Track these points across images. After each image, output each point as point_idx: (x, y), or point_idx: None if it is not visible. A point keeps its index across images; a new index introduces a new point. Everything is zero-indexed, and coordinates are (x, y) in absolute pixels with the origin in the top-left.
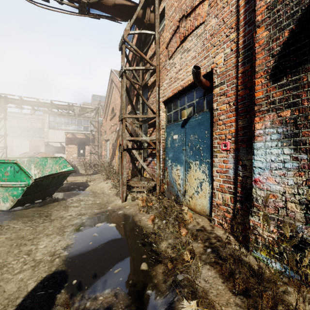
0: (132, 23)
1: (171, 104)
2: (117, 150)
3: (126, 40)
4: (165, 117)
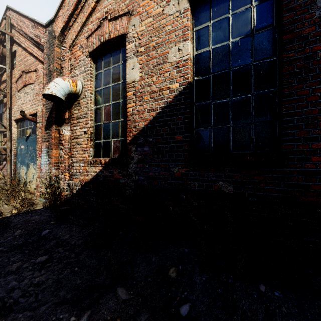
0: None
1: (20, 123)
2: None
3: None
4: (17, 132)
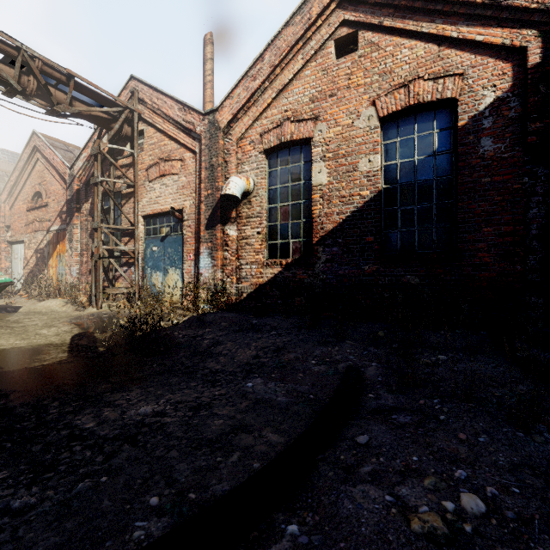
0: (110, 137)
1: (150, 220)
2: (57, 260)
3: (102, 151)
4: (144, 230)
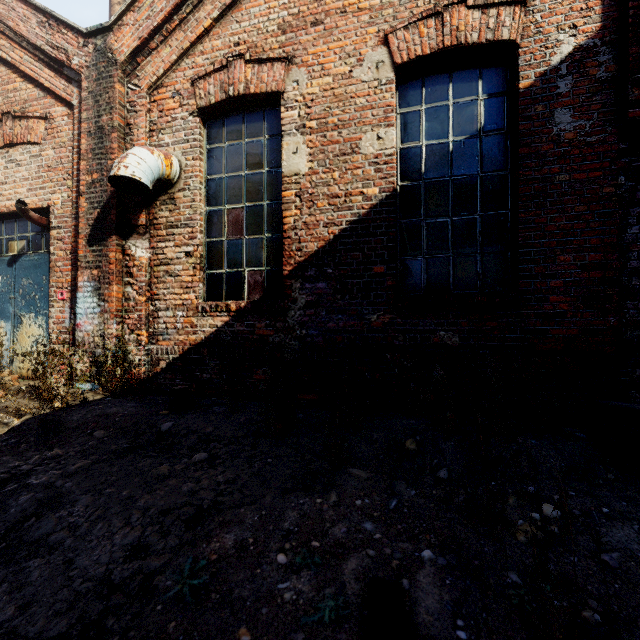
0: None
1: None
2: None
3: None
4: None
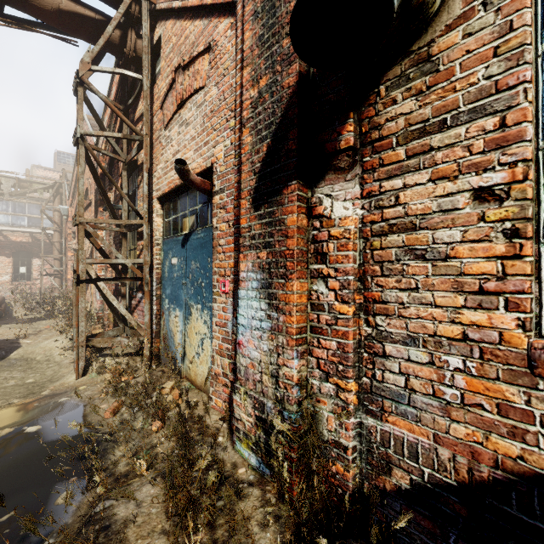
0: (97, 52)
1: (170, 204)
2: None
3: (84, 80)
4: (163, 225)
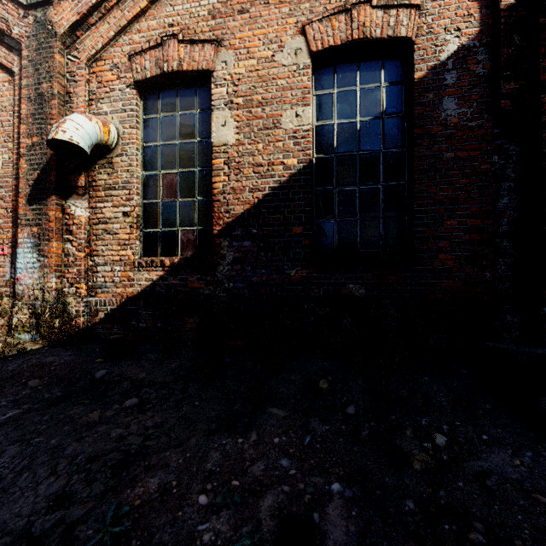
0: None
1: None
2: None
3: None
4: None
